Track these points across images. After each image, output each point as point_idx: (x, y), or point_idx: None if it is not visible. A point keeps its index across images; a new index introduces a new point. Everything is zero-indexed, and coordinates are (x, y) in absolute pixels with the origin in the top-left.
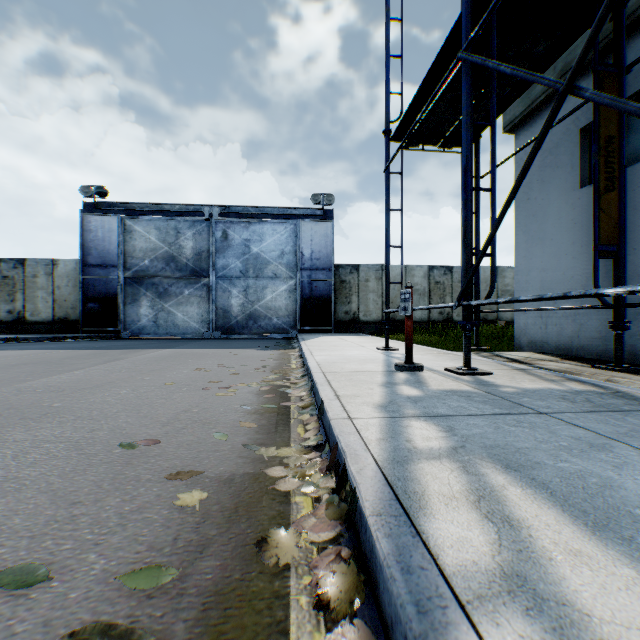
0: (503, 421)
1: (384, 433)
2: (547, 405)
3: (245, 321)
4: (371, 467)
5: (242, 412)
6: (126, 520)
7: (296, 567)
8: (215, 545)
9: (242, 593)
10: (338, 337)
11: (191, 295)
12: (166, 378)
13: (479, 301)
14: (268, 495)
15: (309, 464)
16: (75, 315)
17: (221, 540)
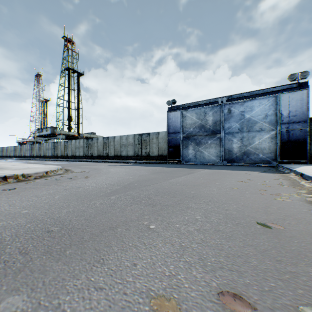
0: None
1: None
2: None
3: (241, 156)
4: None
5: None
6: None
7: None
8: None
9: None
10: None
11: (211, 143)
12: (227, 184)
13: None
14: None
15: None
16: (164, 153)
17: None
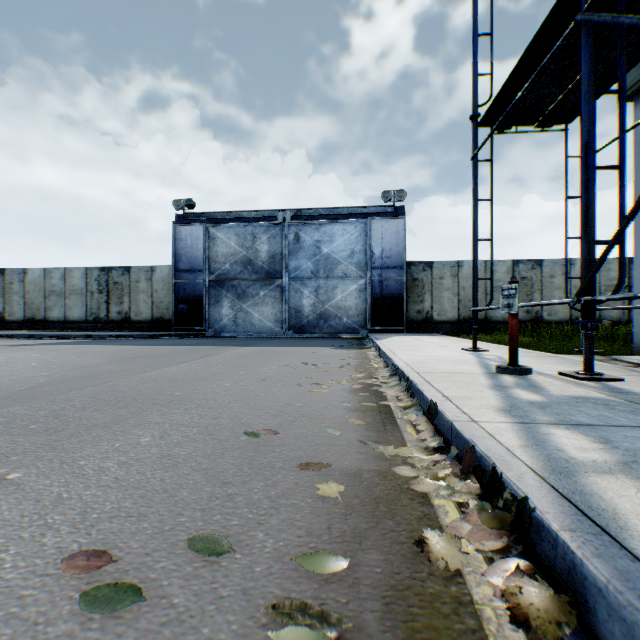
0: None
1: (523, 439)
2: None
3: (316, 321)
4: (530, 476)
5: (343, 409)
6: (276, 504)
7: (468, 574)
8: (371, 539)
9: (420, 593)
10: (412, 337)
11: (266, 296)
12: (259, 373)
13: (607, 296)
14: (405, 494)
15: (437, 466)
16: (168, 315)
17: (375, 535)
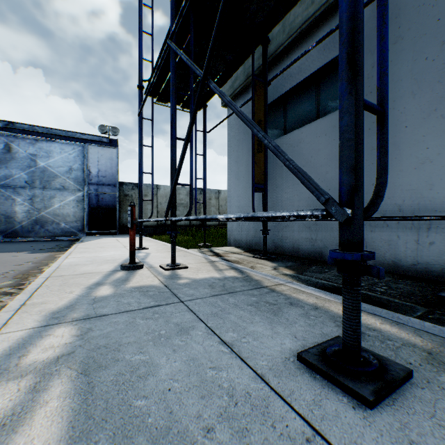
0: (144, 314)
1: (8, 350)
2: (194, 293)
3: (32, 226)
4: None
5: None
6: None
7: None
8: None
9: None
10: (116, 238)
11: None
12: None
13: (175, 218)
14: None
15: None
16: None
17: None
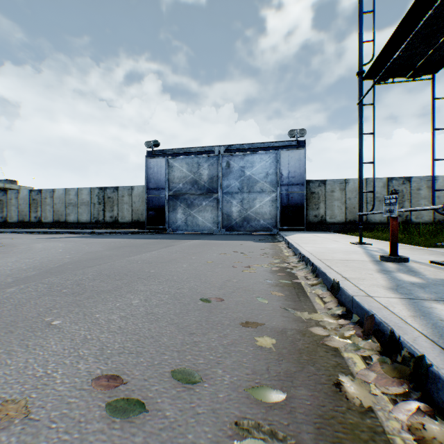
0: None
1: (412, 311)
2: None
3: (241, 222)
4: (422, 339)
5: (267, 284)
6: (228, 350)
7: (377, 411)
8: (300, 379)
9: (342, 422)
10: (311, 234)
11: (207, 205)
12: (205, 258)
13: None
14: (320, 348)
15: (343, 328)
16: (142, 219)
17: (302, 376)
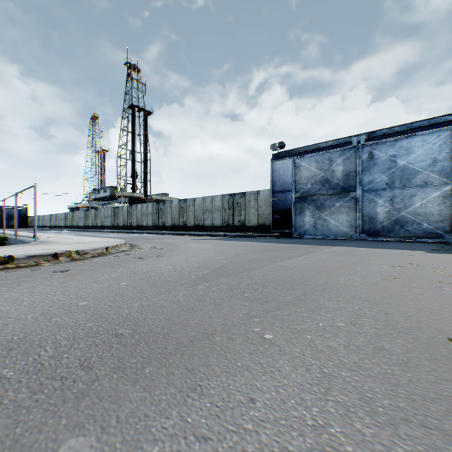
0: None
1: None
2: None
3: (390, 226)
4: None
5: None
6: None
7: None
8: None
9: None
10: None
11: (341, 206)
12: (375, 271)
13: None
14: None
15: None
16: (267, 222)
17: None
